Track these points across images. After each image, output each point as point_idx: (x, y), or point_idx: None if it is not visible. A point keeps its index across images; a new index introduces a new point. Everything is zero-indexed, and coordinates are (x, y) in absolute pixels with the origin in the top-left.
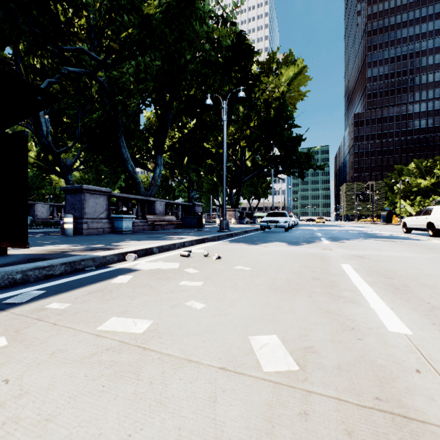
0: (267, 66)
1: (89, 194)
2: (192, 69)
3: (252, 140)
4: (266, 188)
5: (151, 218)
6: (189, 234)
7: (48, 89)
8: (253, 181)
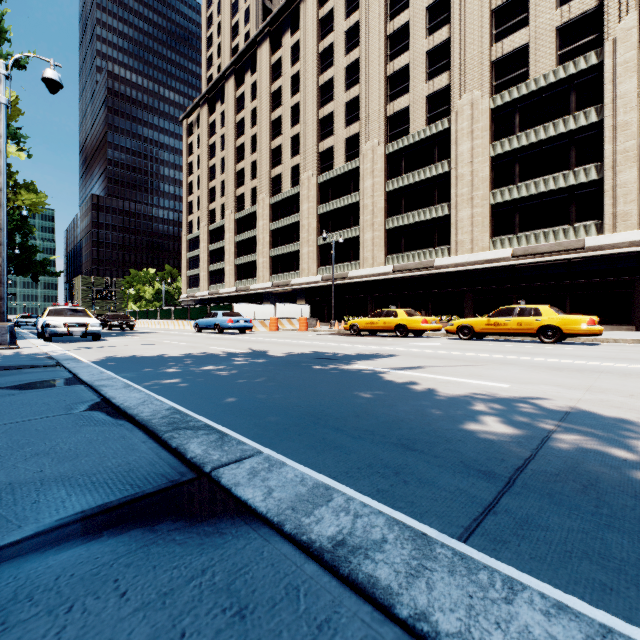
0: None
1: None
2: None
3: None
4: None
5: None
6: None
7: None
8: None
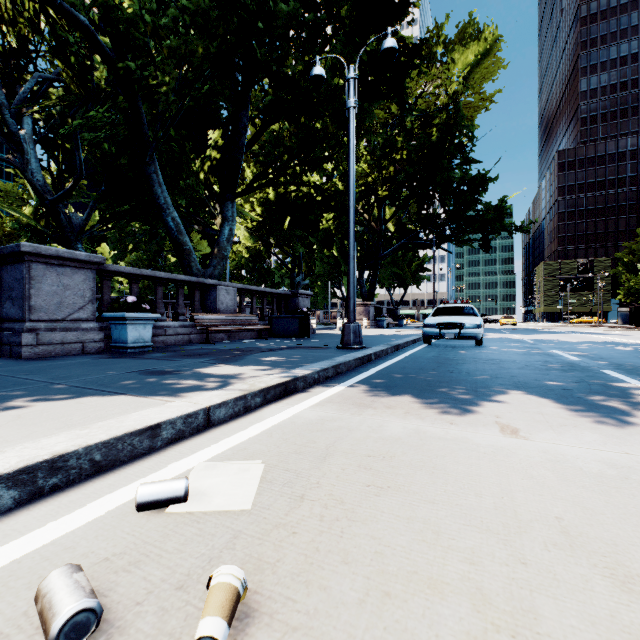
0: (426, 52)
1: (44, 266)
2: (286, 16)
3: (398, 184)
4: (417, 269)
5: (204, 320)
6: (268, 356)
7: (42, 94)
8: (396, 259)
